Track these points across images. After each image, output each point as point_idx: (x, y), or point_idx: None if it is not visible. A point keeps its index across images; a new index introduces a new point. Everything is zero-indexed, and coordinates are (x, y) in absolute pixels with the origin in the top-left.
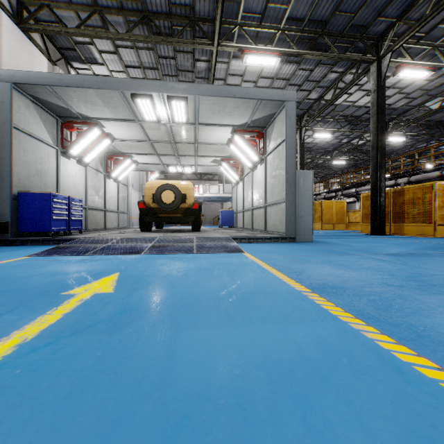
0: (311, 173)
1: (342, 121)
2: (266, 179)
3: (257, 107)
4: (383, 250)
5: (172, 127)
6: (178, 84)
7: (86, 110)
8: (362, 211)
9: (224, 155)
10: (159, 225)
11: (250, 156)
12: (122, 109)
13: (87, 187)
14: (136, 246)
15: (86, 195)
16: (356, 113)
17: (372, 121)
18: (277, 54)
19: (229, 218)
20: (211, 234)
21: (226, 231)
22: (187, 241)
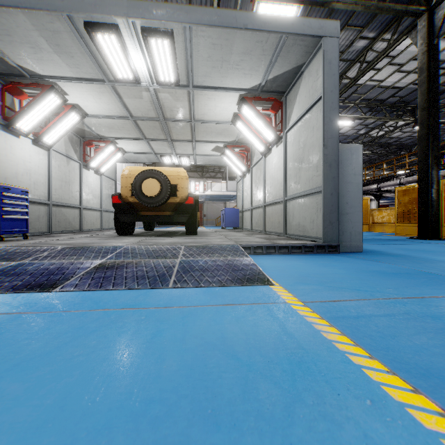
0: (360, 149)
1: (363, 107)
2: (285, 163)
3: (277, 52)
4: None
5: (158, 94)
6: (157, 5)
7: (30, 61)
8: (397, 209)
9: (228, 140)
10: (149, 226)
11: (263, 134)
12: (81, 59)
13: (50, 177)
14: (67, 267)
15: (49, 187)
16: (380, 96)
17: (420, 92)
18: (298, 1)
19: (234, 217)
20: (211, 239)
21: (231, 234)
22: (168, 253)
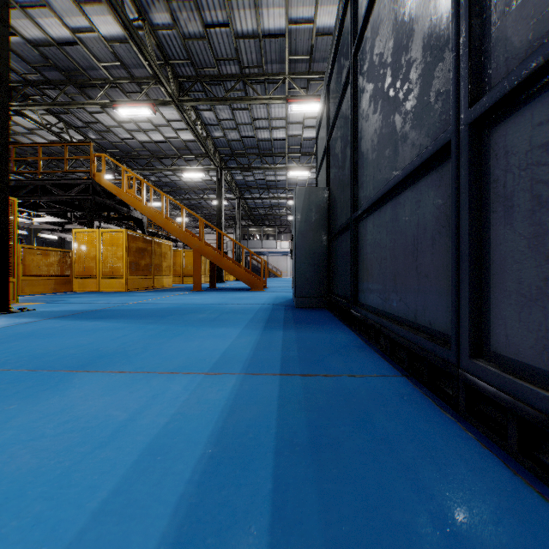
0: None
1: None
2: None
3: None
4: (276, 293)
5: None
6: None
7: None
8: None
9: None
10: None
11: None
12: None
13: None
14: None
15: None
16: None
17: None
18: None
19: None
20: None
21: None
22: None
